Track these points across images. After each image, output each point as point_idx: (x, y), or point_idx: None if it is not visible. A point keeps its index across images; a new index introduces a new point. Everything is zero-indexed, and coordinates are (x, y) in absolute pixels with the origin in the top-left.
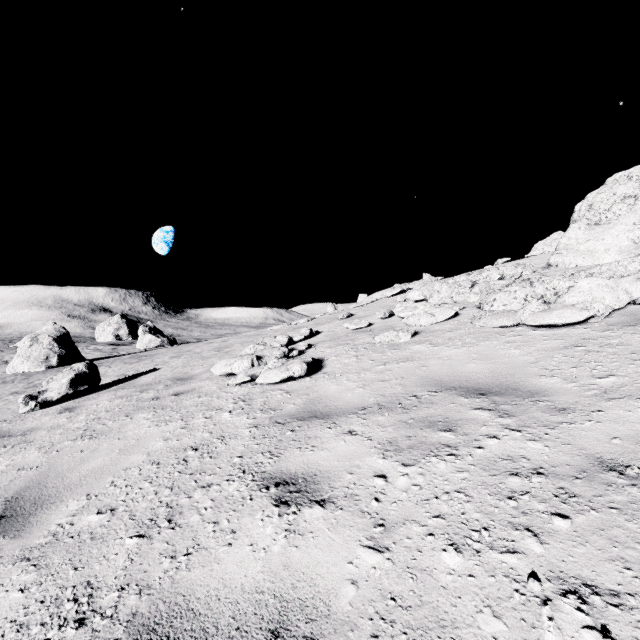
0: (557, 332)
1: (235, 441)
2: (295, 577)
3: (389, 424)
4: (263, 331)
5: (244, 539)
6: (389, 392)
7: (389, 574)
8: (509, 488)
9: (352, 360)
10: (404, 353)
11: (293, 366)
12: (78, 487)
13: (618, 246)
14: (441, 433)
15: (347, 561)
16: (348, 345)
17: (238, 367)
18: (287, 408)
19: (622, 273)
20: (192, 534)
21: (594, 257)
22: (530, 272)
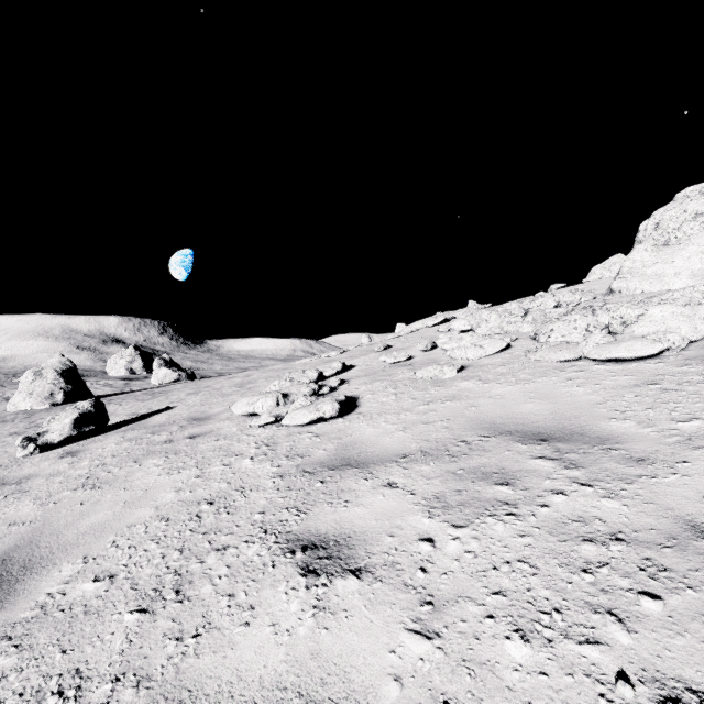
0: (626, 367)
1: (256, 494)
2: (325, 669)
3: (435, 475)
4: (290, 365)
5: (264, 617)
6: (434, 437)
7: (441, 668)
8: (583, 558)
9: (390, 398)
10: (450, 391)
11: (323, 405)
12: (74, 547)
13: (690, 269)
14: (497, 487)
15: (388, 650)
16: (386, 381)
17: (261, 406)
18: (317, 454)
19: (698, 300)
20: (203, 610)
21: (663, 282)
22: (590, 299)
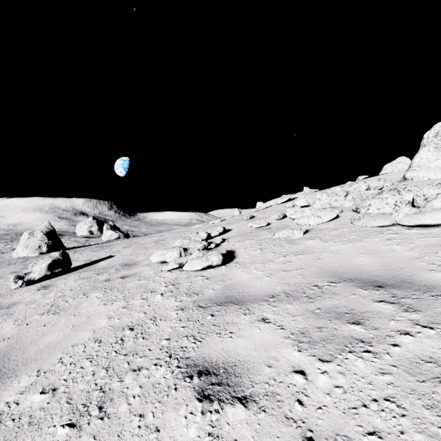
0: (431, 231)
1: (164, 323)
2: None
3: (298, 313)
4: (189, 228)
5: None
6: (293, 281)
7: None
8: None
9: (257, 252)
10: (300, 247)
11: (212, 257)
12: (33, 362)
13: None
14: (350, 326)
15: None
16: (253, 240)
17: (169, 257)
18: (207, 293)
19: None
20: (118, 428)
21: None
22: (390, 184)
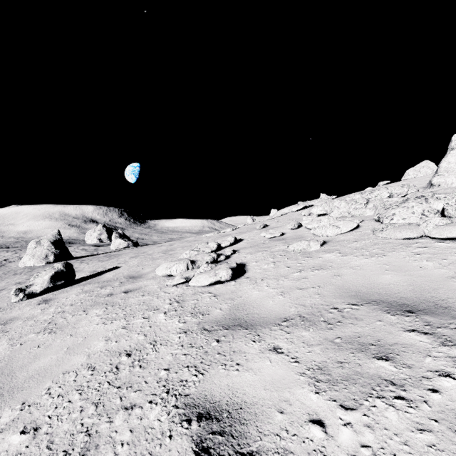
0: None
1: (165, 348)
2: None
3: (315, 342)
4: (199, 237)
5: None
6: (309, 302)
7: None
8: None
9: (270, 266)
10: (316, 261)
11: (220, 271)
12: (19, 391)
13: None
14: (378, 362)
15: None
16: (266, 252)
17: (176, 270)
18: (214, 313)
19: None
20: None
21: None
22: (414, 191)
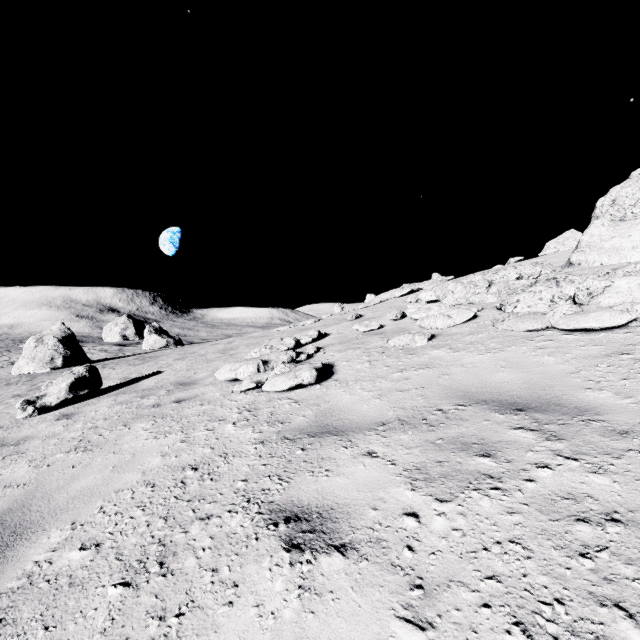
0: (594, 337)
1: (239, 460)
2: None
3: (414, 445)
4: (269, 332)
5: (248, 597)
6: (410, 404)
7: None
8: (579, 540)
9: (365, 366)
10: (422, 359)
11: (302, 373)
12: (64, 512)
13: None
14: (478, 459)
15: None
16: (359, 349)
17: (243, 372)
18: (296, 421)
19: None
20: (186, 585)
21: (621, 255)
22: (550, 271)
